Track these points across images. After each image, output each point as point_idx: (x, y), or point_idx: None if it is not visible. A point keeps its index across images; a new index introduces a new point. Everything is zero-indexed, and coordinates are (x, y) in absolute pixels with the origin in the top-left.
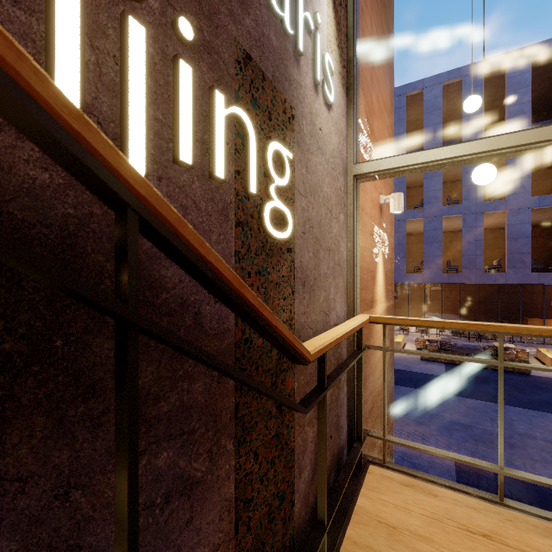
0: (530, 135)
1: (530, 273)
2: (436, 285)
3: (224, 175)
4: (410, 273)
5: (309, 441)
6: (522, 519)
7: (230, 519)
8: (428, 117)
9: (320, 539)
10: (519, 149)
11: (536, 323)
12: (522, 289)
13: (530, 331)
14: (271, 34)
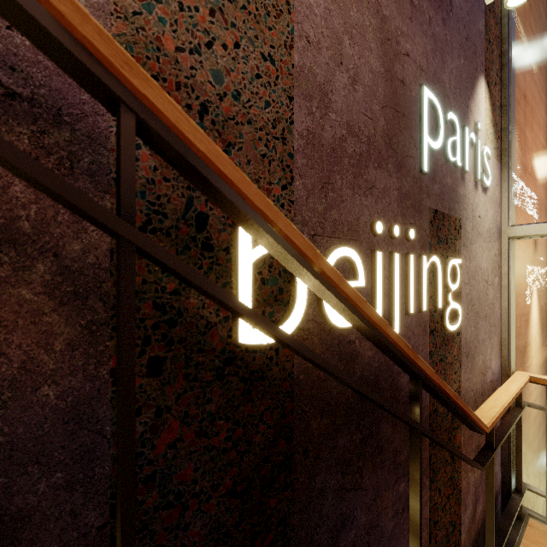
0: None
1: None
2: None
3: (426, 307)
4: None
5: (471, 484)
6: None
7: (427, 532)
8: None
9: None
10: None
11: None
12: None
13: None
14: (447, 179)
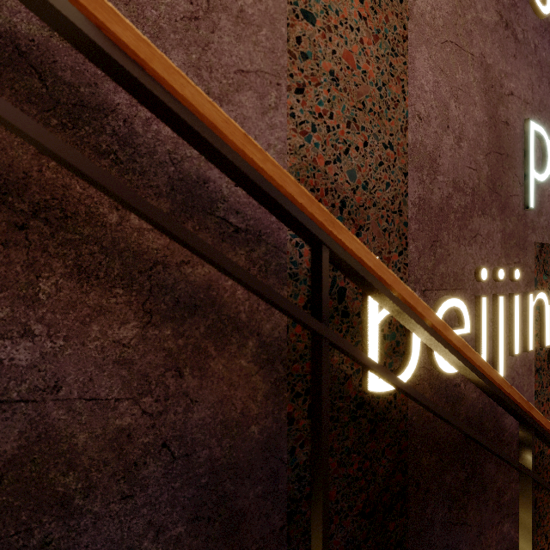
0: None
1: None
2: None
3: (532, 346)
4: None
5: None
6: None
7: None
8: None
9: None
10: None
11: None
12: None
13: None
14: None
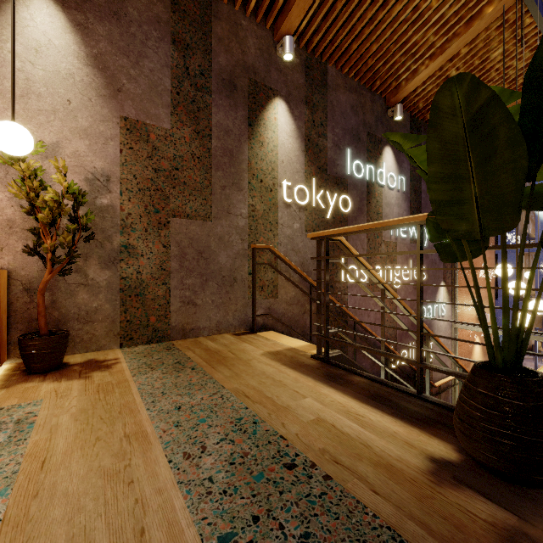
0: None
1: None
2: None
3: None
4: None
5: None
6: None
7: None
8: None
9: None
10: None
11: None
12: None
13: None
14: (427, 322)
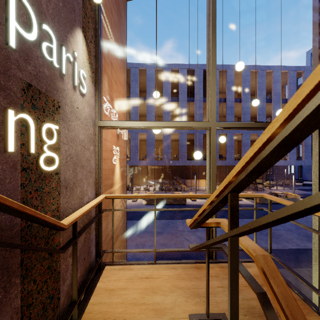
0: (164, 124)
1: (186, 161)
2: (153, 166)
3: (14, 149)
4: (141, 161)
5: (70, 265)
6: (160, 266)
7: (18, 317)
8: (148, 83)
9: (73, 308)
10: (161, 128)
11: (189, 181)
12: (185, 167)
13: (163, 196)
14: (45, 69)
